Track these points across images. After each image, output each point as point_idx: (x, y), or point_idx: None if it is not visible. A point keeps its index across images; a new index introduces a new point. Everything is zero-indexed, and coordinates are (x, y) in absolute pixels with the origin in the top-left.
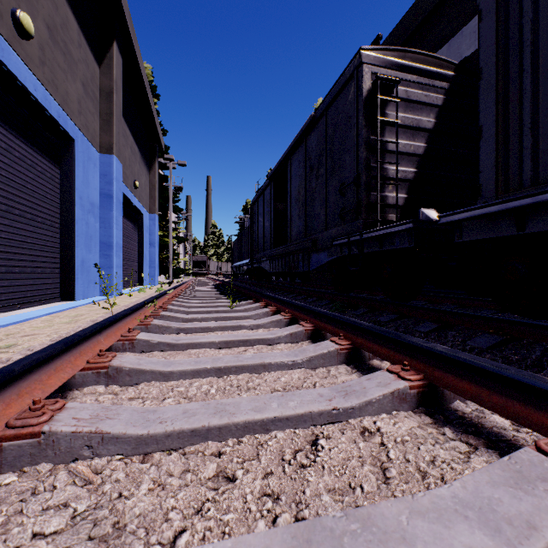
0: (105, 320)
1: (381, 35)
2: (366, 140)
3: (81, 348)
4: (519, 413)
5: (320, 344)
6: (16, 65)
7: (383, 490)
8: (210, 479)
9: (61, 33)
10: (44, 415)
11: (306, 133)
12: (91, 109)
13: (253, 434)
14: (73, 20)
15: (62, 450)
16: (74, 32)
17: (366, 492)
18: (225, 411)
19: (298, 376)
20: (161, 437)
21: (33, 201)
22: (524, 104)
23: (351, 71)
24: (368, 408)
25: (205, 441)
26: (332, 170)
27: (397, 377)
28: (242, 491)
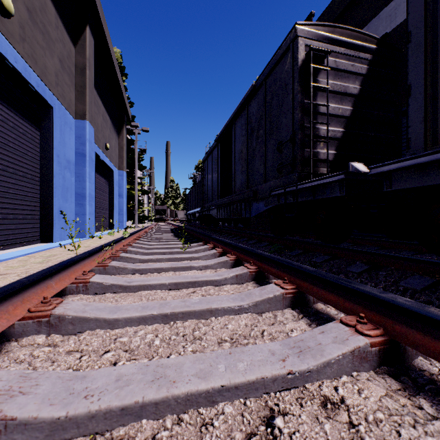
0: (58, 264)
1: (313, 12)
2: (301, 104)
3: (25, 294)
4: None
5: (265, 288)
6: None
7: None
8: None
9: (40, 16)
10: None
11: (248, 100)
12: (67, 81)
13: (196, 408)
14: (51, 6)
15: None
16: (51, 15)
17: None
18: (165, 377)
19: (245, 322)
20: (83, 419)
21: (15, 158)
22: None
23: (287, 44)
24: (327, 370)
25: (138, 420)
26: (270, 131)
27: (354, 331)
28: None
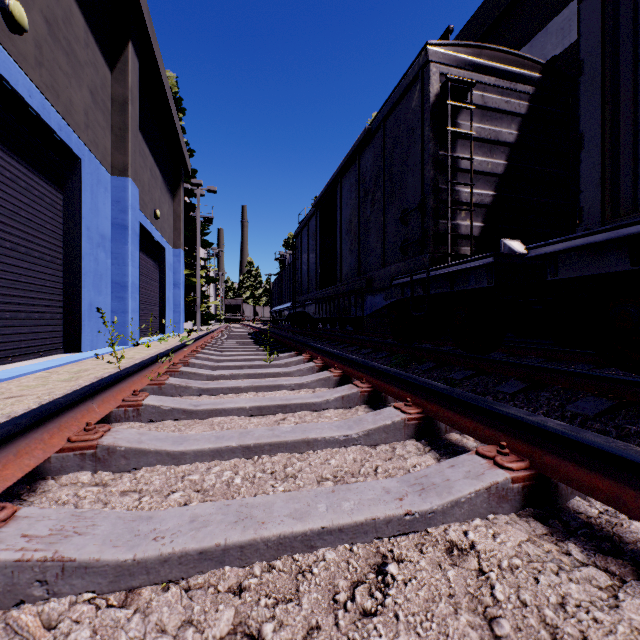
0: (101, 381)
1: (452, 27)
2: (434, 156)
3: (62, 419)
4: None
5: (381, 412)
6: (5, 65)
7: None
8: None
9: (63, 29)
10: None
11: (360, 150)
12: (101, 122)
13: (290, 554)
14: (78, 15)
15: None
16: (79, 28)
17: None
18: (251, 518)
19: (353, 457)
20: (153, 563)
21: (29, 232)
22: (639, 104)
23: (415, 72)
24: (455, 511)
25: (219, 567)
26: (391, 194)
27: (493, 463)
28: None
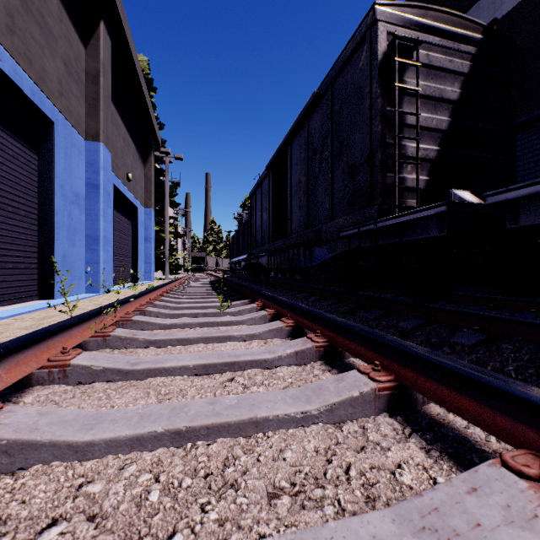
0: (17, 339)
1: None
2: (382, 112)
3: None
4: None
5: (344, 378)
6: None
7: None
8: None
9: (36, 3)
10: None
11: (308, 113)
12: (75, 91)
13: None
14: None
15: None
16: (53, 4)
17: None
18: None
19: (314, 445)
20: None
21: (2, 188)
22: None
23: (363, 32)
24: None
25: None
26: (339, 152)
27: None
28: None
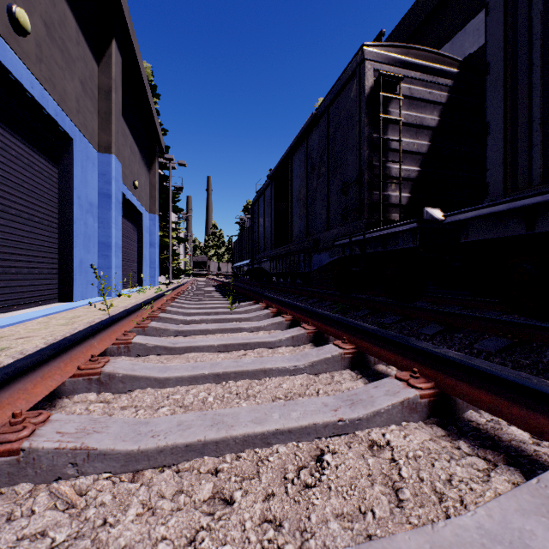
0: (99, 323)
1: (384, 31)
2: (369, 138)
3: (72, 353)
4: (543, 427)
5: (323, 348)
6: (12, 62)
7: (396, 515)
8: (205, 502)
9: (58, 30)
10: (25, 430)
11: (308, 131)
12: (89, 107)
13: (252, 448)
14: (71, 18)
15: (43, 469)
16: (72, 29)
17: (378, 518)
18: (223, 423)
19: (300, 382)
20: (153, 452)
21: (30, 201)
22: (533, 100)
23: (353, 68)
24: (376, 419)
25: (200, 456)
26: (334, 169)
27: (406, 384)
28: (241, 517)
